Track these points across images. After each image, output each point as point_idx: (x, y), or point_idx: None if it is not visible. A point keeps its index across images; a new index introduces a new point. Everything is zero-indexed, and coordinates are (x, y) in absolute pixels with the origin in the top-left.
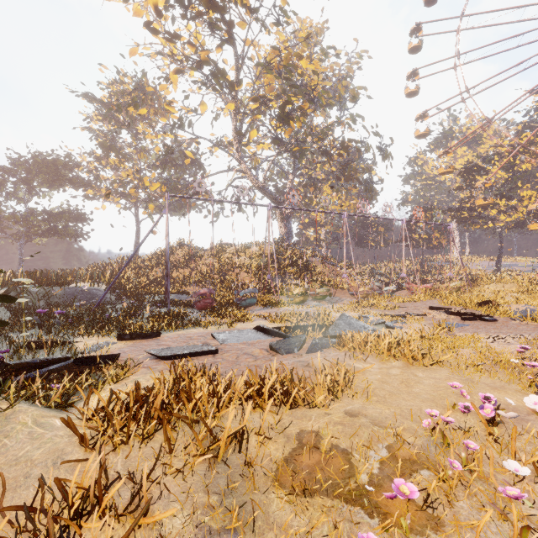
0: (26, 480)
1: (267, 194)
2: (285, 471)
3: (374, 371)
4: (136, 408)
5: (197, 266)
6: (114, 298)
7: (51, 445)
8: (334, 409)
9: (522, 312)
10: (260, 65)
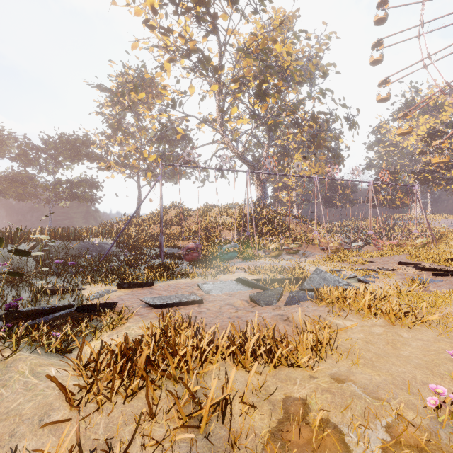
0: (10, 439)
1: (246, 162)
2: (272, 450)
3: (355, 329)
4: (123, 362)
5: (187, 224)
6: (119, 251)
7: (41, 398)
8: (318, 371)
9: None
10: (239, 51)
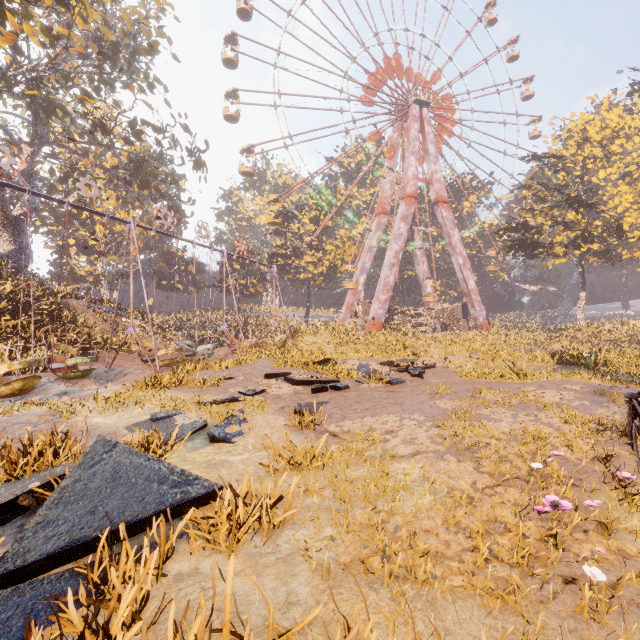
0: None
1: None
2: None
3: None
4: None
5: None
6: None
7: None
8: None
9: (359, 369)
10: None
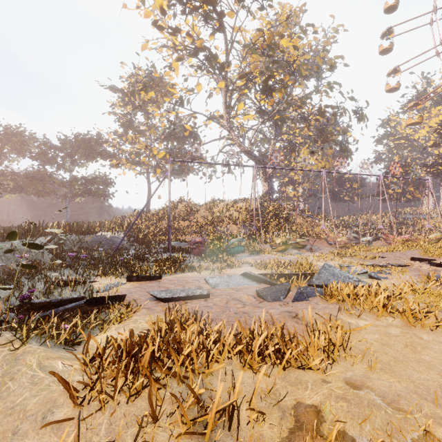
0: (13, 437)
1: (252, 157)
2: None
3: (370, 329)
4: (127, 359)
5: (194, 218)
6: (129, 244)
7: (47, 394)
8: (331, 375)
9: None
10: (246, 47)
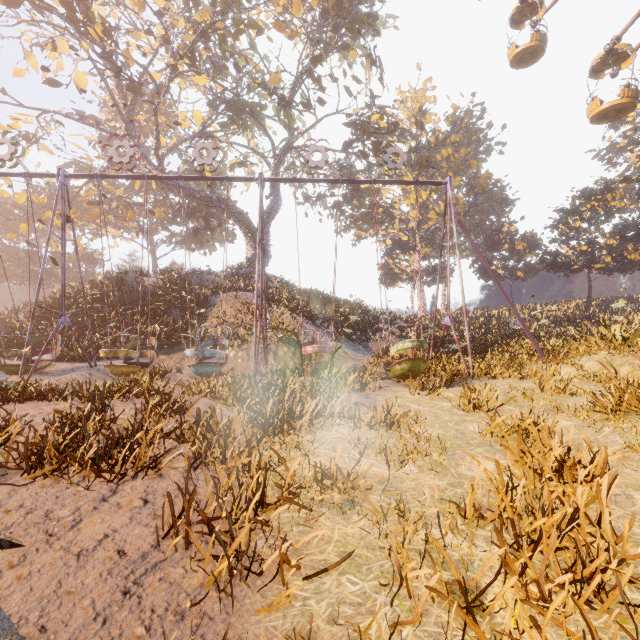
0: None
1: (174, 189)
2: None
3: None
4: None
5: None
6: None
7: None
8: None
9: None
10: None
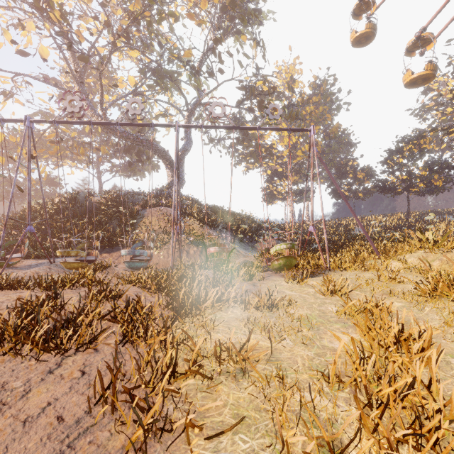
0: None
1: (114, 132)
2: None
3: None
4: None
5: None
6: None
7: None
8: None
9: None
10: None
